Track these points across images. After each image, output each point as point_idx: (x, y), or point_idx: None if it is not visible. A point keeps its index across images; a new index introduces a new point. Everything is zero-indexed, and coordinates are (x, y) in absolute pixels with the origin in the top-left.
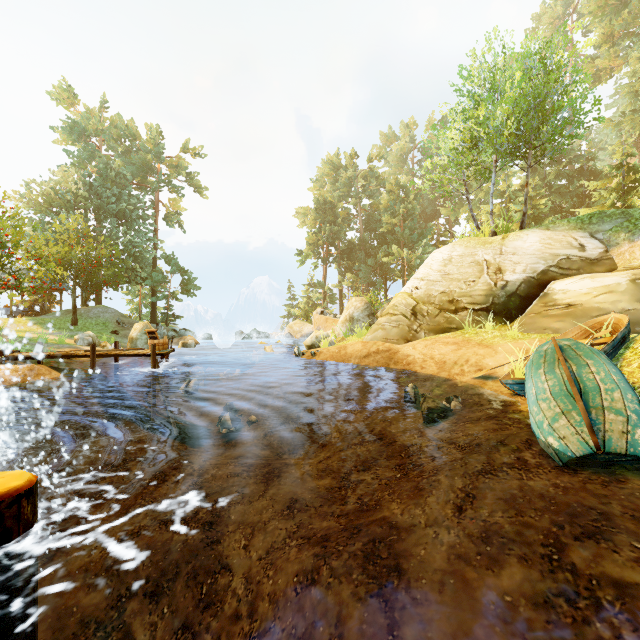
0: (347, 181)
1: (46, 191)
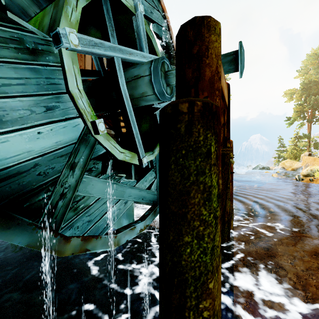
0: None
1: None
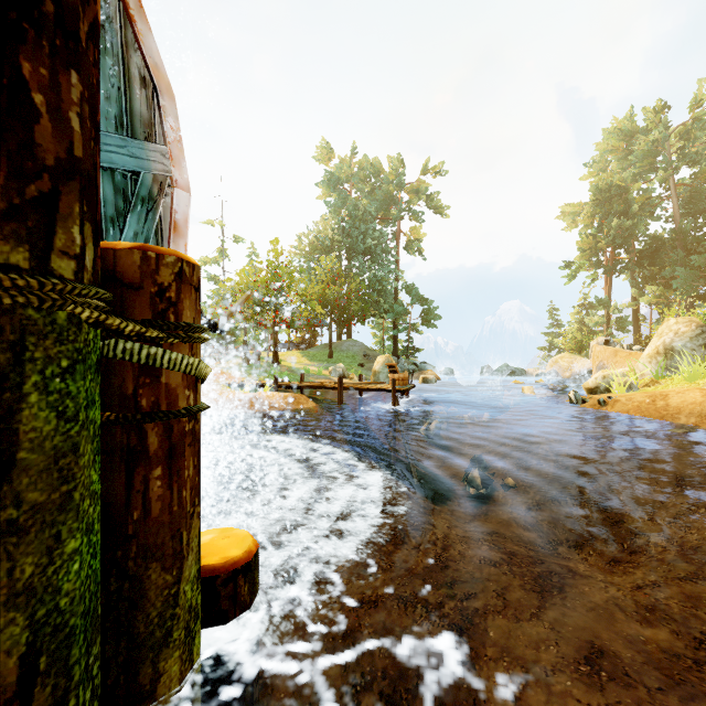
0: (649, 149)
1: (311, 241)
